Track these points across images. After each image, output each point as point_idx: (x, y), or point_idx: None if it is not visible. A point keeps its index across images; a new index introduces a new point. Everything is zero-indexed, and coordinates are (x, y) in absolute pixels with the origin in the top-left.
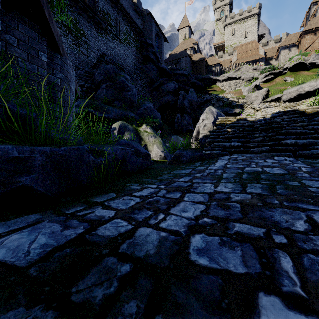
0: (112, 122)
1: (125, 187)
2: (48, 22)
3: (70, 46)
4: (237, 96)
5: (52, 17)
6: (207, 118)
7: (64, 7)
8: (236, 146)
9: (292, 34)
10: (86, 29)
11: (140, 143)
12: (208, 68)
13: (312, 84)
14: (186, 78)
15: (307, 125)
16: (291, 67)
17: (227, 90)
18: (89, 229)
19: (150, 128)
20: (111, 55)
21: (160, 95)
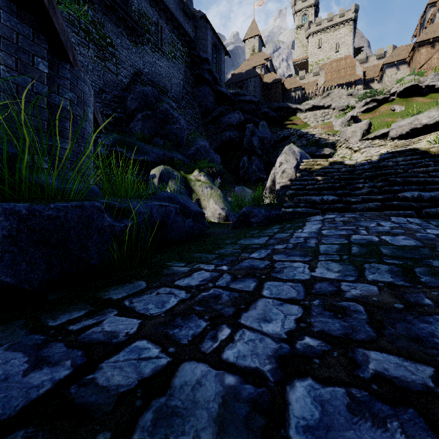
0: (151, 168)
1: (164, 269)
2: (46, 10)
3: (92, 60)
4: (326, 131)
5: (55, 3)
6: (287, 161)
7: (82, 4)
8: (330, 201)
9: (402, 46)
10: (114, 36)
11: (191, 197)
12: (285, 92)
13: (432, 114)
14: (255, 107)
15: (434, 171)
16: (402, 91)
17: (311, 124)
18: (83, 368)
19: (205, 176)
20: (151, 73)
21: (219, 131)
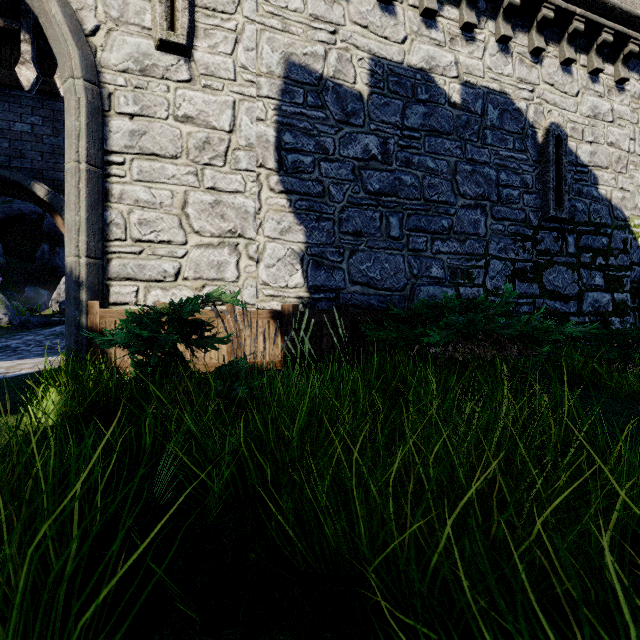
0: None
1: None
2: None
3: None
4: None
5: None
6: None
7: None
8: None
9: None
10: None
11: None
12: None
13: None
14: None
15: None
16: None
17: None
18: None
19: None
20: None
21: (1, 198)
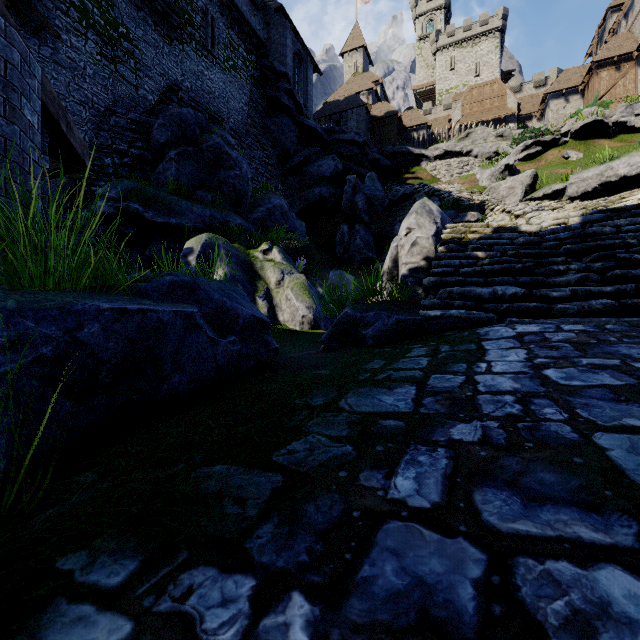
0: (190, 238)
1: None
2: None
3: (92, 59)
4: (468, 188)
5: None
6: (420, 226)
7: None
8: (510, 296)
9: (572, 68)
10: (133, 24)
11: (256, 287)
12: (403, 132)
13: (634, 161)
14: (360, 150)
15: None
16: (578, 129)
17: (443, 179)
18: None
19: (279, 253)
20: (195, 90)
21: (305, 185)
